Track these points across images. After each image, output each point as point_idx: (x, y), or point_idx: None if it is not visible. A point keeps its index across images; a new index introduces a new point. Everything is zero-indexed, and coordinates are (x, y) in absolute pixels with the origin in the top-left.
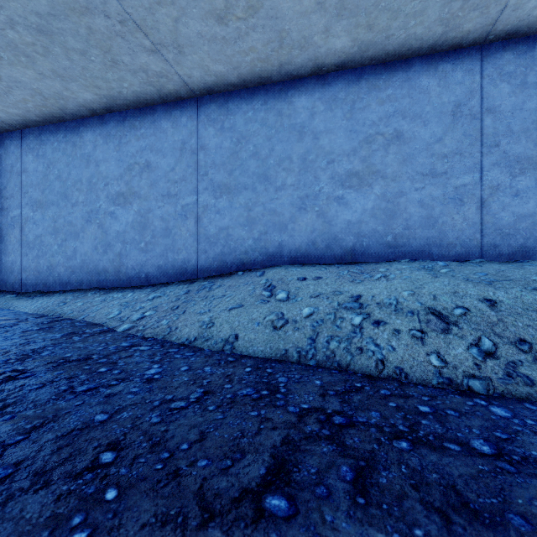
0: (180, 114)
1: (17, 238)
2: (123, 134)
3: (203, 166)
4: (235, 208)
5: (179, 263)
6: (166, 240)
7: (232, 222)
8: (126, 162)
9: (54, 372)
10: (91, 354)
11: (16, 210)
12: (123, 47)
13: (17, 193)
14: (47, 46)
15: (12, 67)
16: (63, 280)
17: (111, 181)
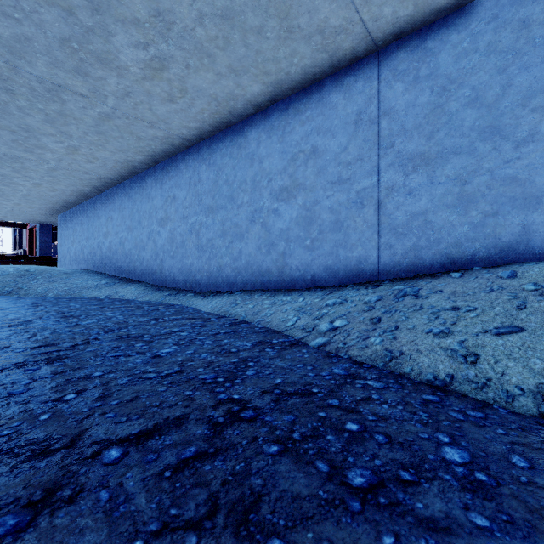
0: (355, 79)
1: (194, 243)
2: (287, 123)
3: (386, 136)
4: (437, 184)
5: (352, 262)
6: (336, 235)
7: (432, 204)
8: (289, 152)
9: (283, 417)
10: (306, 384)
11: (193, 217)
12: (303, 3)
13: (194, 202)
14: (227, 35)
15: (196, 74)
16: (230, 281)
17: (274, 176)
